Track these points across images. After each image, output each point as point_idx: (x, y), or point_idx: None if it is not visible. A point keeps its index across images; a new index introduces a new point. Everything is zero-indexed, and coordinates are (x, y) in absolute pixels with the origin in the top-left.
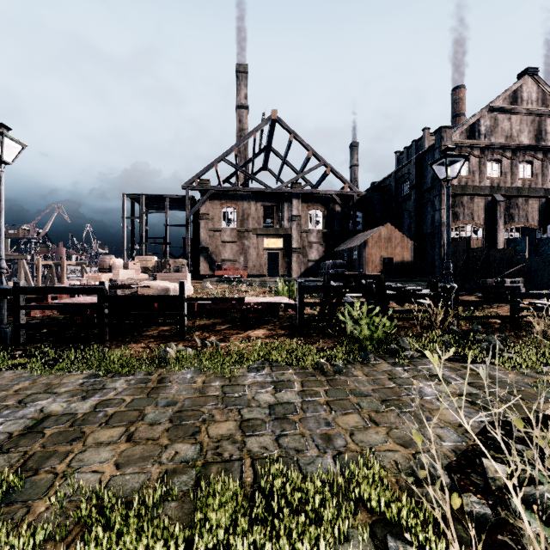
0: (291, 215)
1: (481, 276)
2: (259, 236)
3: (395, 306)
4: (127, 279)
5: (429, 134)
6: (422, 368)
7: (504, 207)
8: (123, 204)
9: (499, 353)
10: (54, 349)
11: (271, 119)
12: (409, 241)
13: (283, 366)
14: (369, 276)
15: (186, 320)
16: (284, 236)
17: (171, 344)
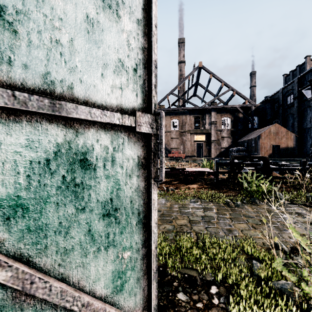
0: (210, 121)
1: None
2: (191, 134)
3: (278, 175)
4: None
5: (310, 60)
6: (288, 209)
7: None
8: None
9: None
10: None
11: (199, 67)
12: (292, 134)
13: (207, 202)
14: (259, 157)
15: None
16: (206, 134)
17: None
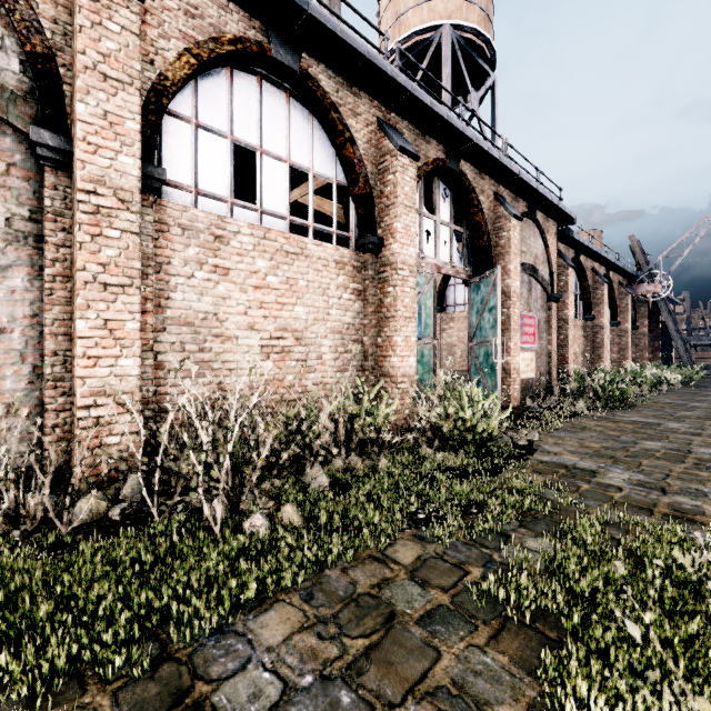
0: None
1: None
2: None
3: None
4: None
5: None
6: (703, 499)
7: None
8: None
9: None
10: None
11: None
12: None
13: None
14: None
15: None
16: None
17: None
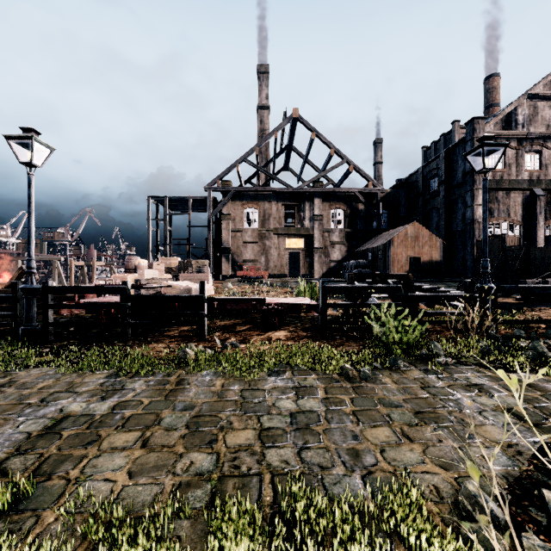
0: (313, 214)
1: (519, 276)
2: (280, 236)
3: (424, 308)
4: (151, 279)
5: (459, 127)
6: (458, 376)
7: (544, 202)
8: (148, 206)
9: (547, 362)
10: (79, 347)
11: (293, 117)
12: (438, 239)
13: (305, 370)
14: (397, 276)
15: (207, 320)
16: (305, 236)
17: (191, 344)
